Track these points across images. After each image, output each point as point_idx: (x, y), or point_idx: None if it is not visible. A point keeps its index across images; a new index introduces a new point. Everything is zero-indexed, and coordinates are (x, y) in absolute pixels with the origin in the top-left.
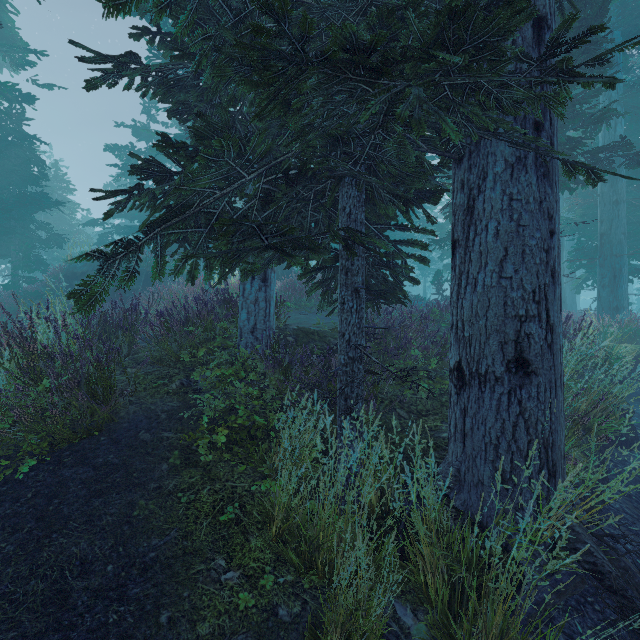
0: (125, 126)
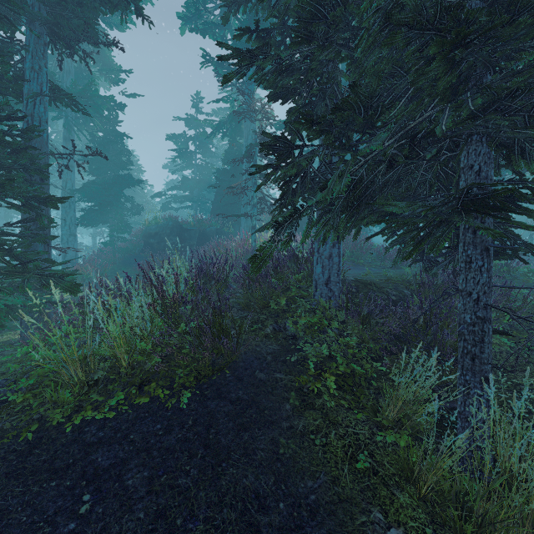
0: (180, 119)
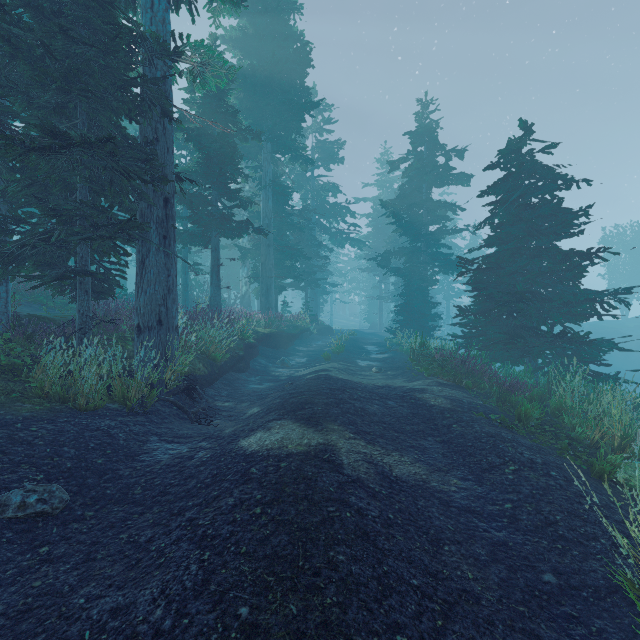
0: None
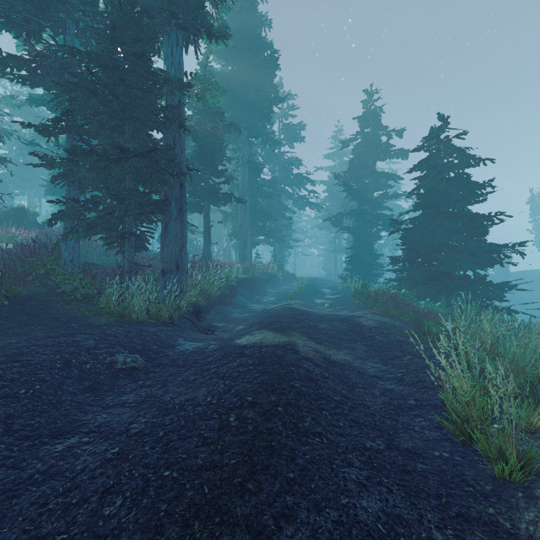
0: None
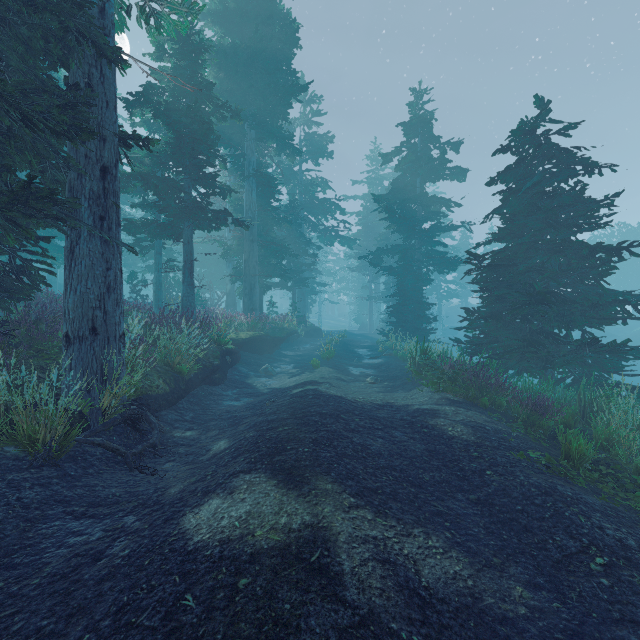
0: None
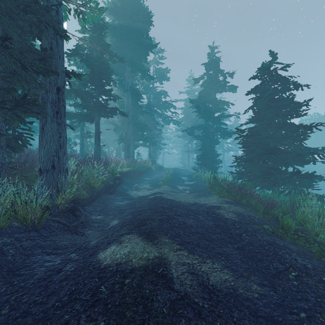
0: None
